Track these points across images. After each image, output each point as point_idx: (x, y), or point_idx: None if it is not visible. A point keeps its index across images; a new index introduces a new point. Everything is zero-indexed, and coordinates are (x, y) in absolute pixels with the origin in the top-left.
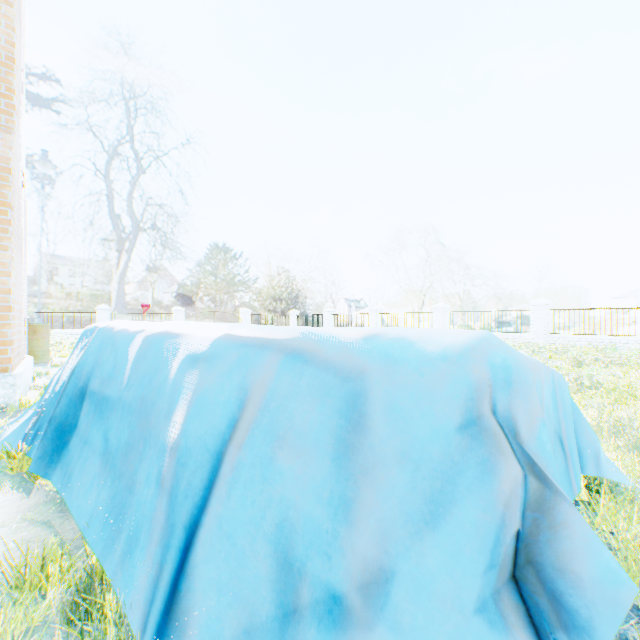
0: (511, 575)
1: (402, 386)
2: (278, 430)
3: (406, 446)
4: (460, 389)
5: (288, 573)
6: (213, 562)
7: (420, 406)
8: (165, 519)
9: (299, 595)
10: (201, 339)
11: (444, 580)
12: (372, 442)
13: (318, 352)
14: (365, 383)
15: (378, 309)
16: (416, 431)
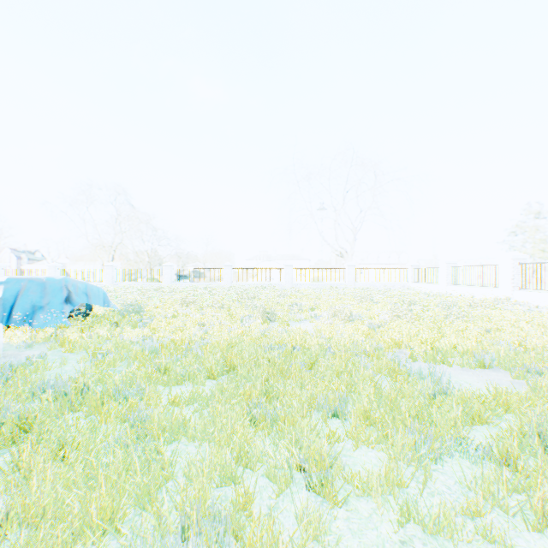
0: (66, 301)
1: (53, 283)
2: (31, 290)
3: (53, 290)
4: (61, 283)
5: (35, 306)
6: (20, 309)
7: (56, 285)
8: (3, 309)
9: (37, 308)
10: (2, 279)
11: (57, 301)
12: (48, 290)
13: (38, 280)
14: (47, 283)
15: (58, 265)
16: (55, 288)
